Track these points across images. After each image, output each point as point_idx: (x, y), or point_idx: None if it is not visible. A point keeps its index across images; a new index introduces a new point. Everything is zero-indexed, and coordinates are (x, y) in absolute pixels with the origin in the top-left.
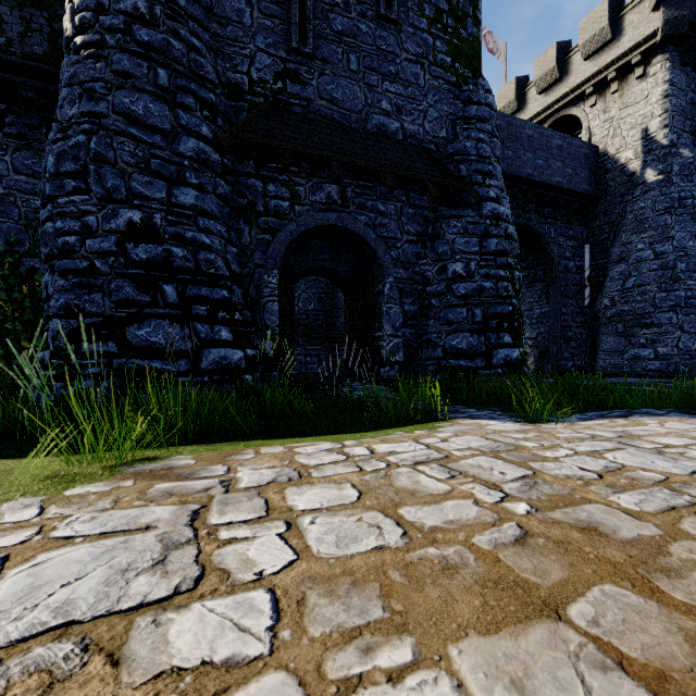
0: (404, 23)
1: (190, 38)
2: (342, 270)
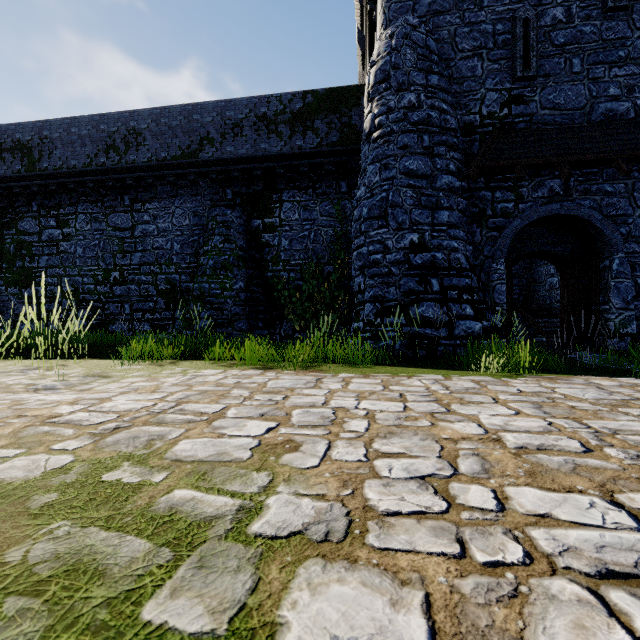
0: (636, 3)
1: (441, 105)
2: (559, 250)
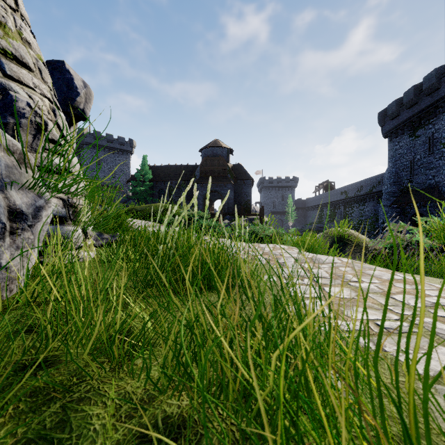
0: (435, 151)
1: (392, 187)
2: None
